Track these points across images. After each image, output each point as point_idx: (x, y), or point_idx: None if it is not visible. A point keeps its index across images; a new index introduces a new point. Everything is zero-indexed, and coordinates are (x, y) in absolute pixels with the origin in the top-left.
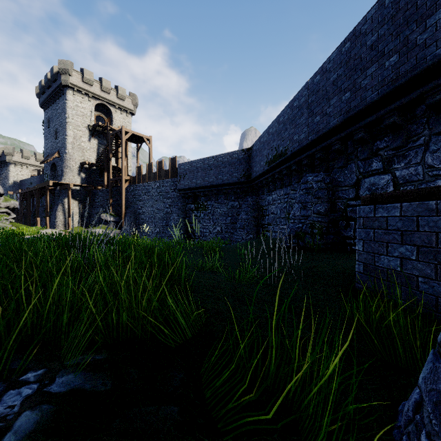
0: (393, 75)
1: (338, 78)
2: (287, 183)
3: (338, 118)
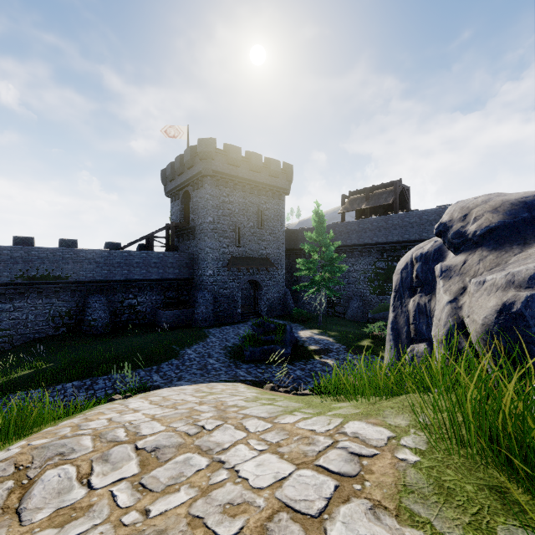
0: (145, 275)
1: (121, 262)
2: (59, 296)
3: (121, 278)
